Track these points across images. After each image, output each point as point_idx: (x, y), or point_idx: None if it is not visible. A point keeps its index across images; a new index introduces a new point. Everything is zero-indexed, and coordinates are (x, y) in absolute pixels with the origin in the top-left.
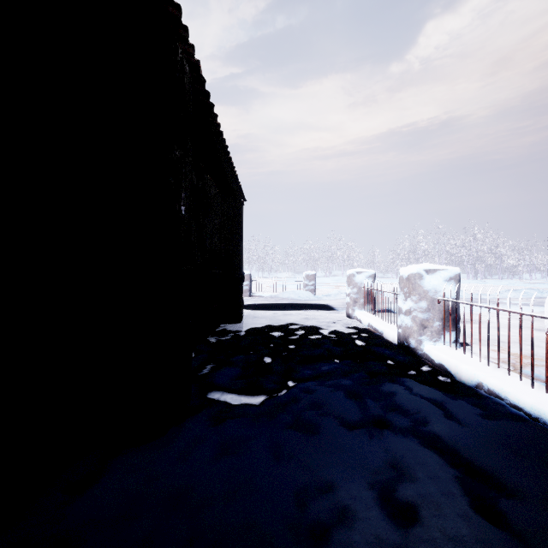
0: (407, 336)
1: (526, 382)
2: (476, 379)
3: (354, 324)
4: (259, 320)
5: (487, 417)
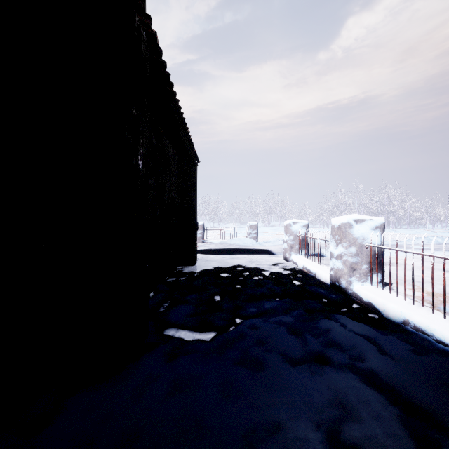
0: (338, 277)
1: (448, 319)
2: (402, 316)
3: (290, 266)
4: (211, 263)
5: (417, 353)
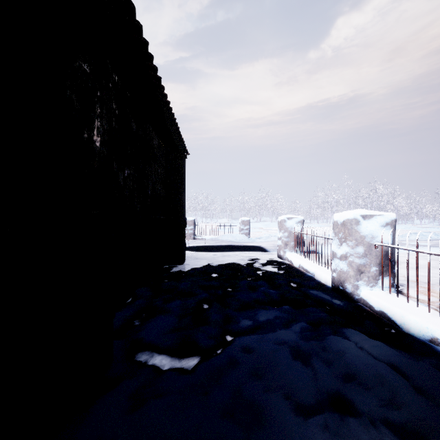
0: (342, 280)
1: None
2: (429, 334)
3: (285, 265)
4: (200, 261)
5: None
